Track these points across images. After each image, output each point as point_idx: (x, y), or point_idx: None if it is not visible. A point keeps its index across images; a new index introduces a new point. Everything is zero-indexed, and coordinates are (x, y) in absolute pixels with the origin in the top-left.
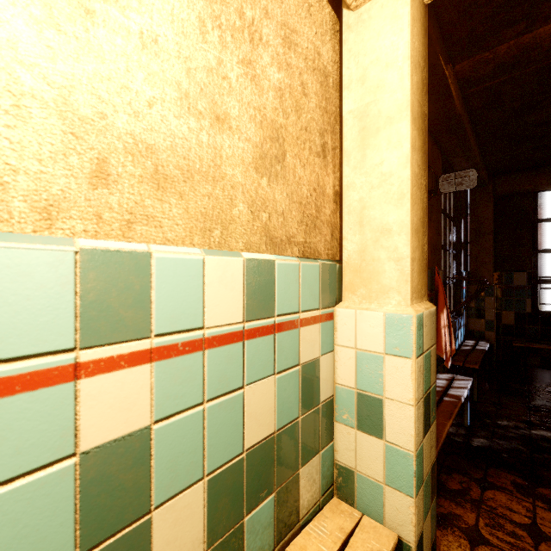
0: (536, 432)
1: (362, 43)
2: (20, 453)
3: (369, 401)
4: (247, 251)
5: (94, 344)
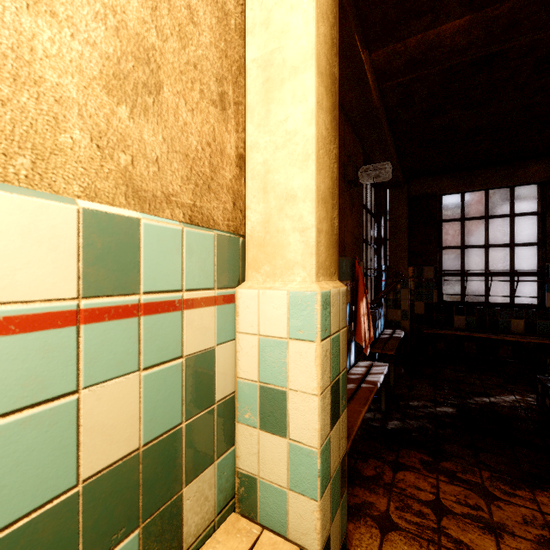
0: (440, 409)
1: None
2: None
3: (273, 395)
4: (90, 200)
5: None
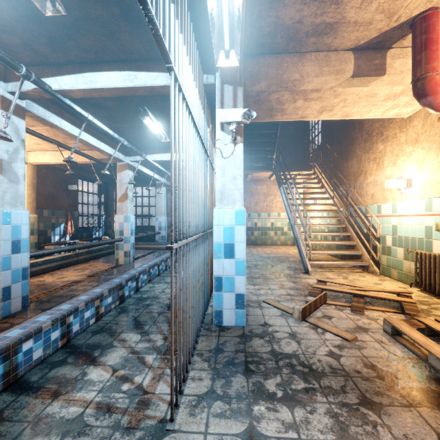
0: None
1: None
2: None
3: None
4: None
5: None
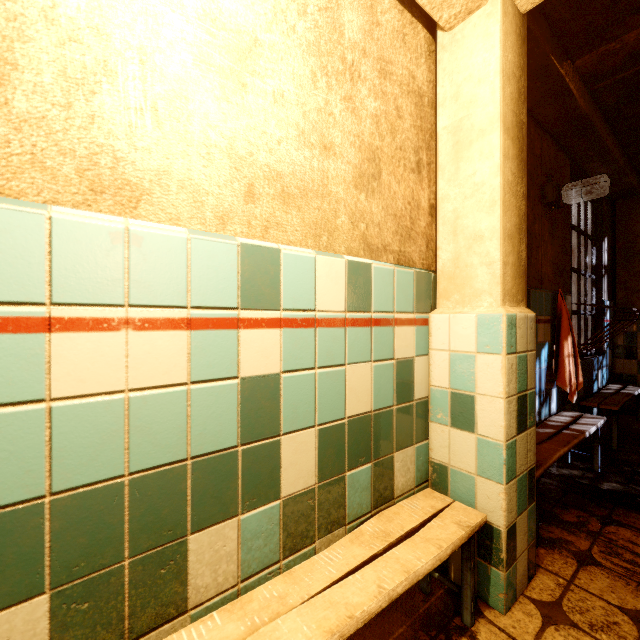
0: None
1: (456, 62)
2: (211, 366)
3: (462, 399)
4: (348, 255)
5: (248, 308)
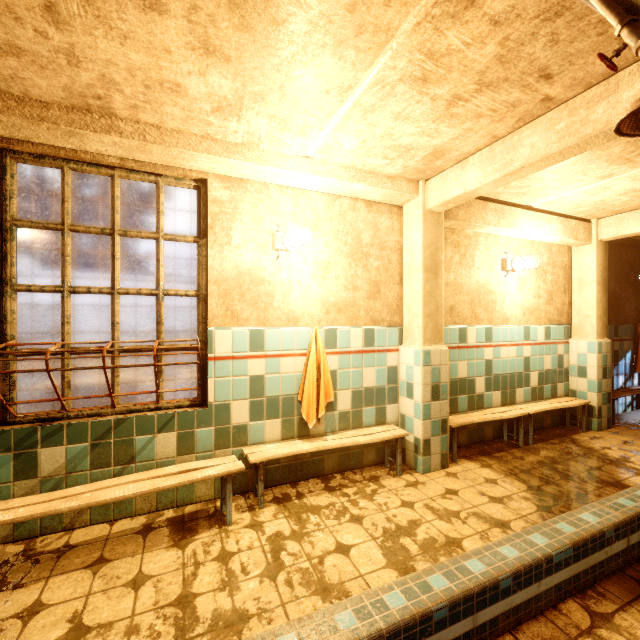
0: None
1: (579, 258)
2: (519, 354)
3: (582, 368)
4: (544, 324)
5: (524, 341)
